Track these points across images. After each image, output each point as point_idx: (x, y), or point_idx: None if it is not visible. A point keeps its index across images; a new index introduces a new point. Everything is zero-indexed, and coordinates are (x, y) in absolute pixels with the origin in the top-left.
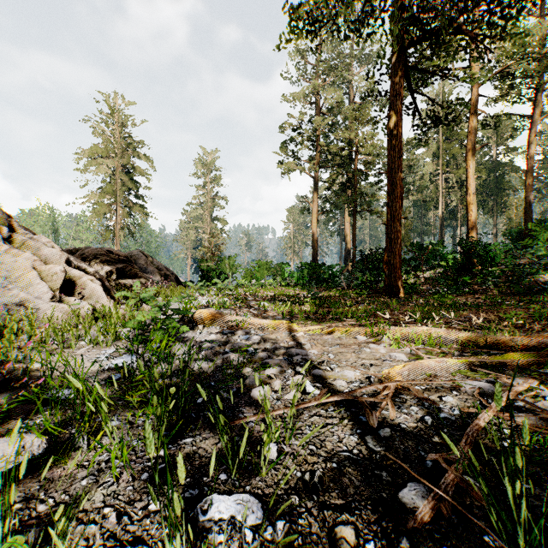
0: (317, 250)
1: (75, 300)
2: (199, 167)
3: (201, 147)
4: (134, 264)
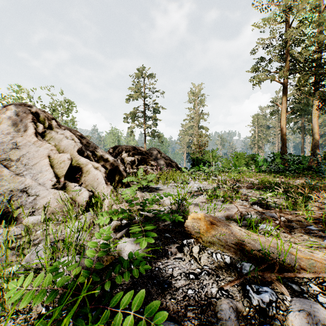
0: (285, 143)
1: (75, 186)
2: (191, 96)
3: (192, 83)
4: (149, 156)
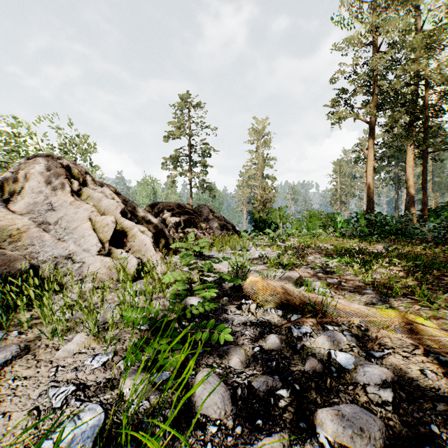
0: (373, 199)
1: (122, 253)
2: (253, 134)
3: (254, 118)
4: (198, 215)
